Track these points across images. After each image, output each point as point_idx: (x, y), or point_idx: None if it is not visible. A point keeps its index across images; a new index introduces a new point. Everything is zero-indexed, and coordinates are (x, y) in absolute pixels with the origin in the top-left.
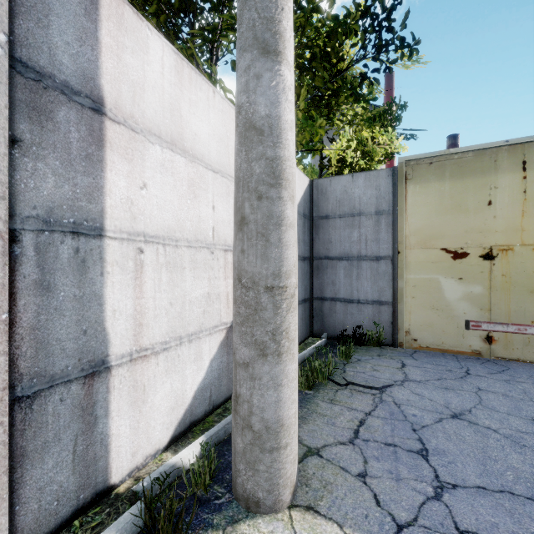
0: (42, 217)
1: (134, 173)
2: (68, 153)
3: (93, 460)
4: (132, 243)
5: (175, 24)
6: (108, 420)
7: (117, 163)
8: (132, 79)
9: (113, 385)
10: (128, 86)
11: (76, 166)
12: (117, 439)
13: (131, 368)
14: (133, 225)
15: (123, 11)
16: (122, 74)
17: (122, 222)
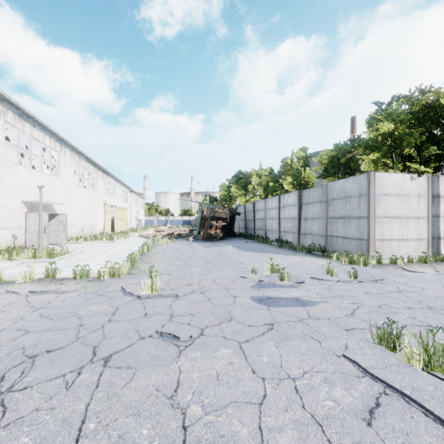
0: (433, 215)
1: (443, 205)
2: (435, 205)
3: (438, 252)
4: (443, 217)
5: (434, 133)
6: (440, 247)
7: (441, 204)
8: (443, 188)
9: (441, 241)
10: (443, 190)
11: (436, 207)
12: (441, 251)
13: (443, 240)
14: (443, 214)
15: (442, 178)
16: (442, 189)
17: (442, 214)
